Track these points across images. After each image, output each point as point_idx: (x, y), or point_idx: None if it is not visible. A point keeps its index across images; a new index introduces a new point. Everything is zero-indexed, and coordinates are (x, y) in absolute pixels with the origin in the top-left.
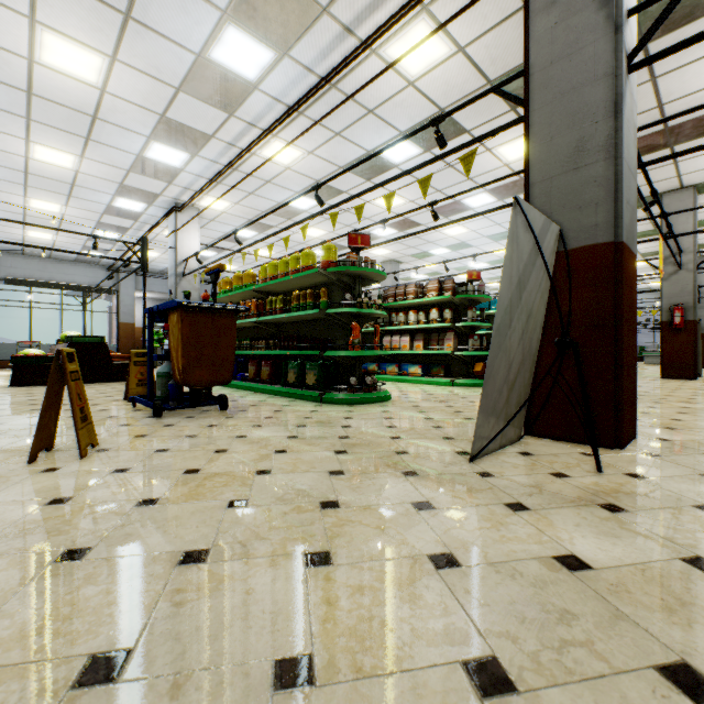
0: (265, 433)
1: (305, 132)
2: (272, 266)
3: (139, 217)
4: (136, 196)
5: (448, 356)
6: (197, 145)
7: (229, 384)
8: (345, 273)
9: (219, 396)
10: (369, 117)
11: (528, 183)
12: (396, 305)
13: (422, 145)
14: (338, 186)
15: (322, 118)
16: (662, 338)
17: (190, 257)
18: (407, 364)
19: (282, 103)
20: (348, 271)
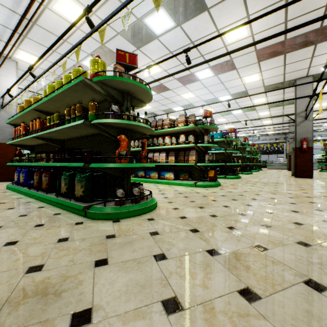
0: None
1: None
2: (50, 87)
3: None
4: None
5: (190, 166)
6: None
7: (19, 190)
8: (113, 86)
9: None
10: None
11: None
12: (156, 132)
13: (176, 19)
14: None
15: None
16: (296, 156)
17: (5, 93)
18: (164, 171)
19: None
20: (114, 81)
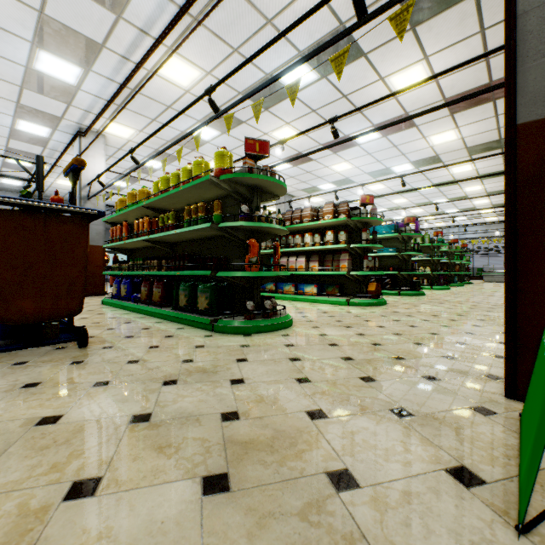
0: (99, 408)
1: (196, 26)
2: (163, 180)
3: (46, 143)
4: (38, 118)
5: (341, 276)
6: (88, 57)
7: (122, 305)
8: (241, 182)
9: (76, 329)
10: (267, 29)
11: (514, 14)
12: (292, 228)
13: (320, 70)
14: (237, 115)
15: (215, 4)
16: None
17: (94, 180)
18: (303, 284)
19: (173, 3)
20: (244, 178)
